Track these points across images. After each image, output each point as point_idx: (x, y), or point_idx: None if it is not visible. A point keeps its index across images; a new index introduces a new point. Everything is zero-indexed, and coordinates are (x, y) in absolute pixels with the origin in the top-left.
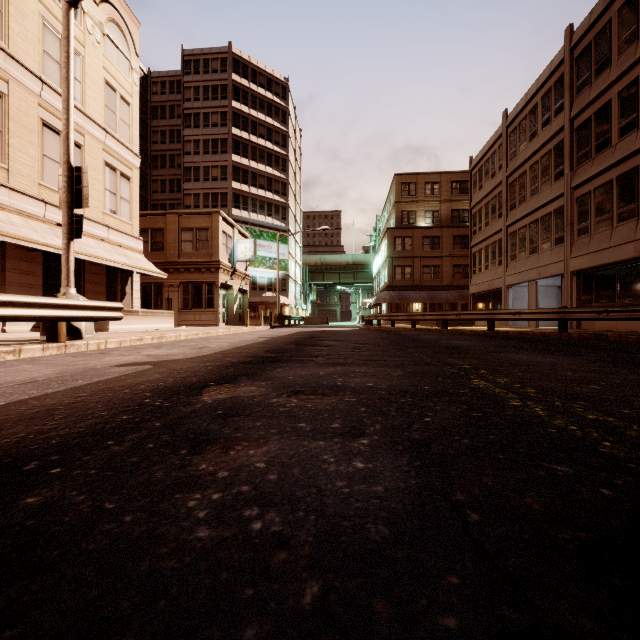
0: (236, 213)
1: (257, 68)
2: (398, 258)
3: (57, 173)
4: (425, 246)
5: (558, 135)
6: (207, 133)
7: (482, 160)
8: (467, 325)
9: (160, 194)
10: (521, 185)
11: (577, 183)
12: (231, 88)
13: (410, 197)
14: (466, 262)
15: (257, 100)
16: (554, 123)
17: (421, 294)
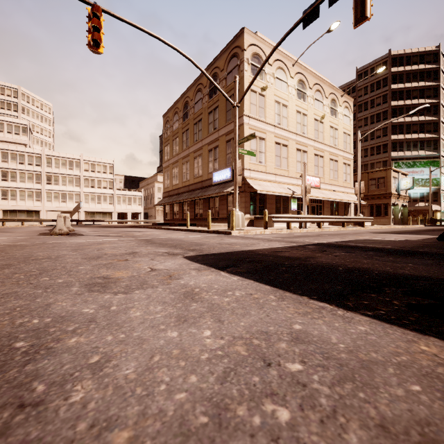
0: (394, 155)
1: (410, 54)
2: None
3: (332, 173)
4: None
5: None
6: (372, 111)
7: None
8: None
9: None
10: None
11: None
12: (390, 78)
13: None
14: None
15: (410, 75)
16: None
17: None
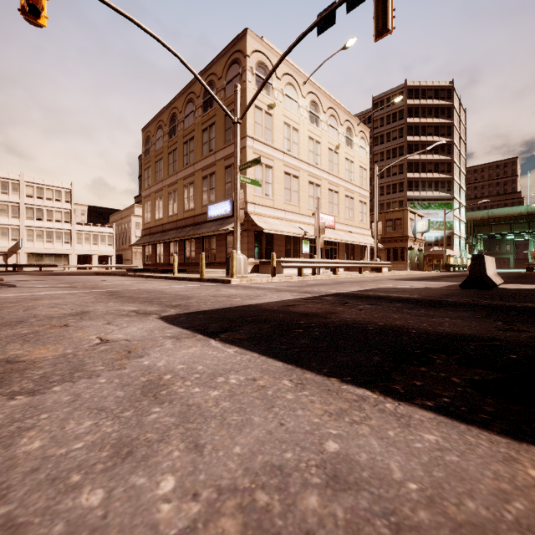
0: (409, 194)
1: (426, 87)
2: None
3: (348, 212)
4: None
5: None
6: (389, 146)
7: None
8: None
9: None
10: None
11: None
12: (406, 111)
13: None
14: None
15: (426, 110)
16: None
17: None
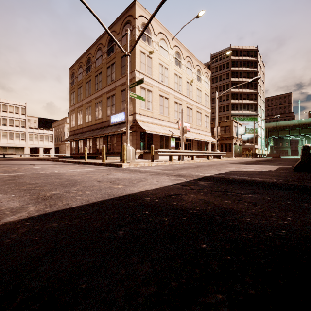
0: (232, 112)
1: (242, 49)
2: None
3: (198, 121)
4: None
5: None
6: (220, 83)
7: None
8: None
9: None
10: None
11: None
12: (230, 63)
13: None
14: None
15: (242, 63)
16: None
17: None
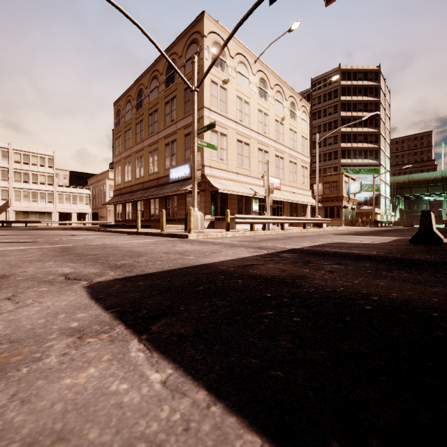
0: (343, 161)
1: (356, 70)
2: None
3: (292, 175)
4: None
5: None
6: (325, 120)
7: None
8: None
9: None
10: None
11: None
12: (340, 90)
13: None
14: None
15: (356, 89)
16: None
17: None
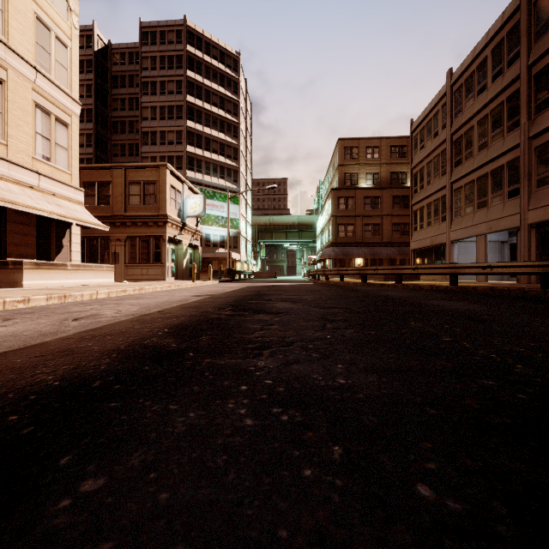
0: (190, 175)
1: (210, 41)
2: (341, 217)
3: None
4: (366, 206)
5: (512, 85)
6: (163, 100)
7: (424, 121)
8: (415, 279)
9: (120, 157)
10: (467, 141)
11: (537, 131)
12: (186, 58)
13: (352, 160)
14: (404, 221)
15: (210, 71)
16: (507, 73)
17: (363, 250)
